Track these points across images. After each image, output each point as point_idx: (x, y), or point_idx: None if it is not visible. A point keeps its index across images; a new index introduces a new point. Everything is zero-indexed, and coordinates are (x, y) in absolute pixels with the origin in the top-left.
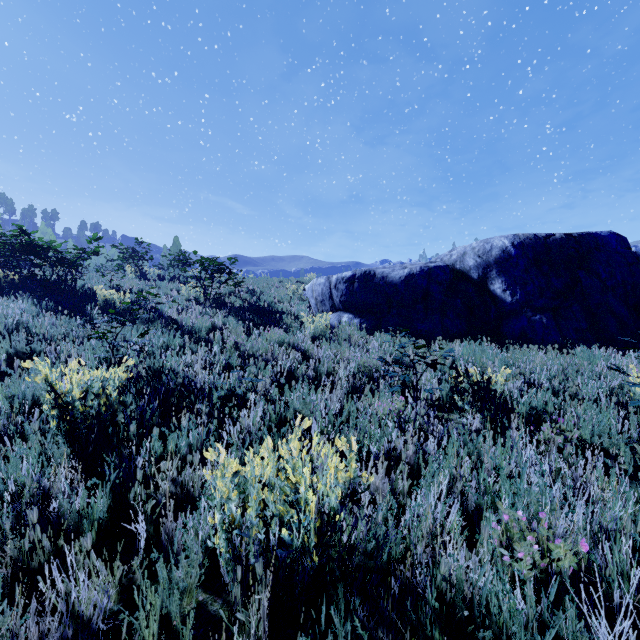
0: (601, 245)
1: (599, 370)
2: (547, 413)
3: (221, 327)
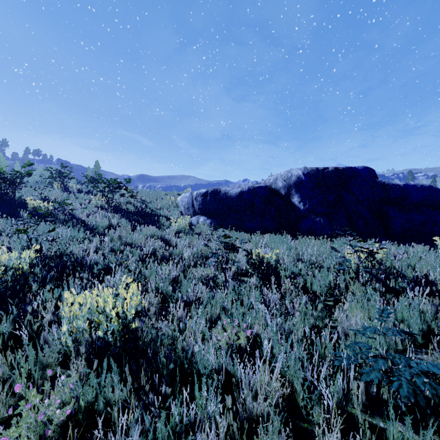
0: (357, 175)
1: (344, 250)
2: (301, 275)
3: (116, 225)
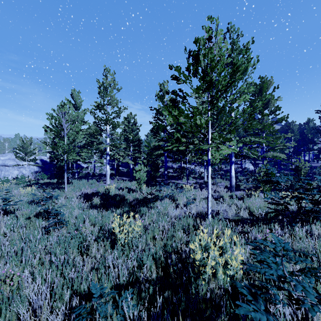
0: None
1: None
2: None
3: None
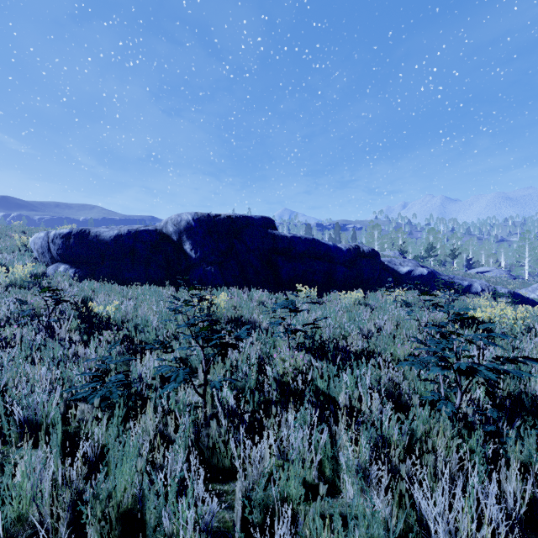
0: (252, 224)
1: None
2: (148, 327)
3: None
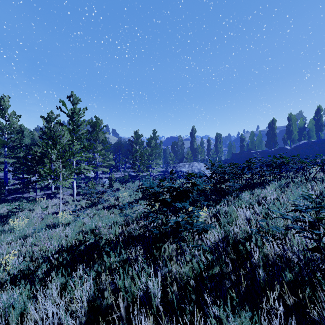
0: None
1: None
2: None
3: None
